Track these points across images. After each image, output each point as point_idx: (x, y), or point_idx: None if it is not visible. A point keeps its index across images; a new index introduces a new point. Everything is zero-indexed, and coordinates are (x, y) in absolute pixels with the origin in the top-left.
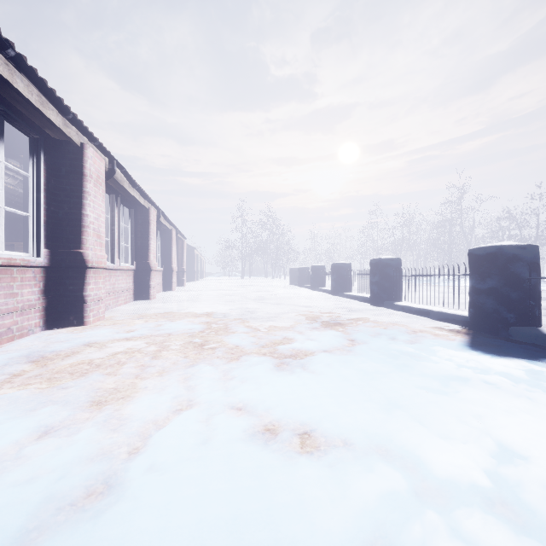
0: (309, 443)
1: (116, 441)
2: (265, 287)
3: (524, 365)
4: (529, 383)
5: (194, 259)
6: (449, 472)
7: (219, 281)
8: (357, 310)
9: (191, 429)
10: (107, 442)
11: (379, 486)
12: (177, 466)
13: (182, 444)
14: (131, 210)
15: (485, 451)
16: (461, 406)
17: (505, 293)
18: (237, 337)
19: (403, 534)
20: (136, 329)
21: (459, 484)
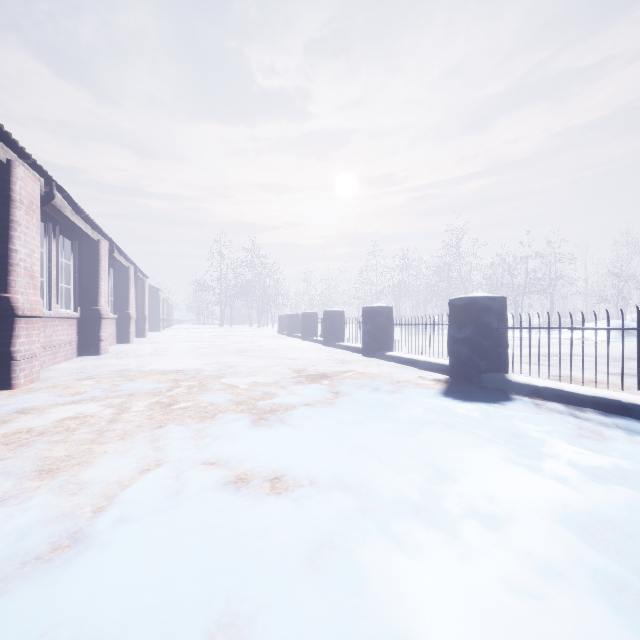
0: (279, 485)
1: (77, 502)
2: (249, 337)
3: (482, 407)
4: (480, 422)
5: (158, 304)
6: (392, 493)
7: (192, 331)
8: (348, 362)
9: (161, 484)
10: (68, 504)
11: (333, 509)
12: (148, 515)
13: (151, 497)
14: (74, 242)
15: (425, 476)
16: (417, 444)
17: (478, 341)
18: (212, 394)
19: (345, 537)
20: (85, 391)
21: (397, 500)
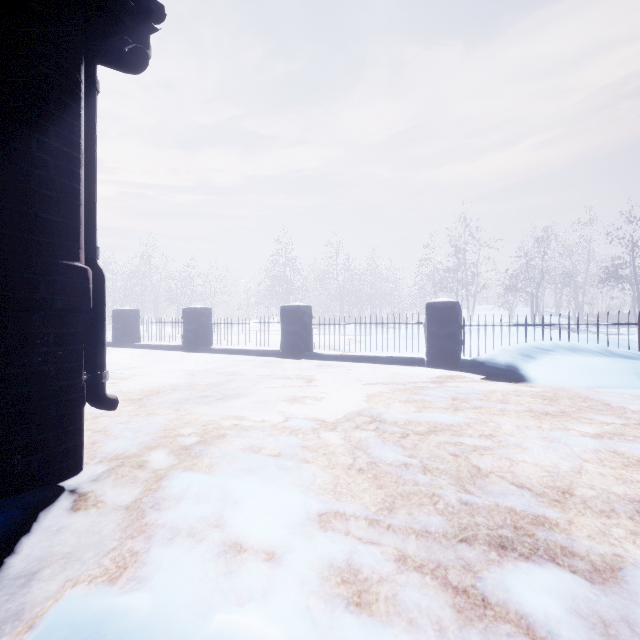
0: None
1: None
2: None
3: None
4: None
5: None
6: None
7: None
8: None
9: None
10: None
11: None
12: None
13: None
14: None
15: None
16: None
17: None
18: None
19: None
20: None
21: None
